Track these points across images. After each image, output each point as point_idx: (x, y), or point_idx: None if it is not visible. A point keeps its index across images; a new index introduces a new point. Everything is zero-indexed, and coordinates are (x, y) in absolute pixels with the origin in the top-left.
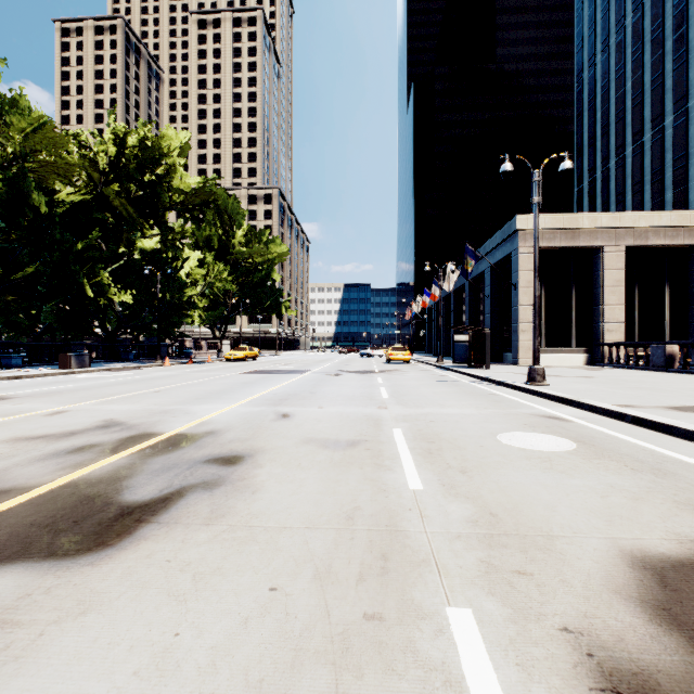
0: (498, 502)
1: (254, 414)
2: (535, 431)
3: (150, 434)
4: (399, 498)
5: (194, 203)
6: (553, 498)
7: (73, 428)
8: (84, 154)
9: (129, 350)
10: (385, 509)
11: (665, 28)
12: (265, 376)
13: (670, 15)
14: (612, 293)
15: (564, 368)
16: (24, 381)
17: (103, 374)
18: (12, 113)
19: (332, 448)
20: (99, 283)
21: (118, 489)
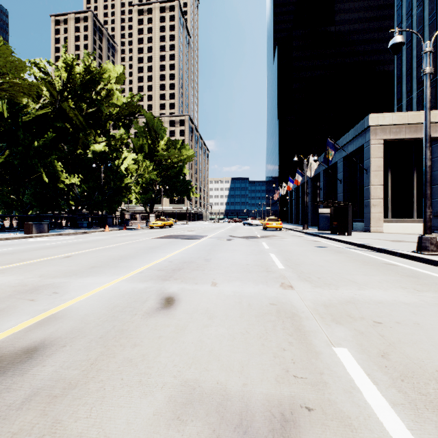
0: None
1: (131, 297)
2: None
3: None
4: None
5: (125, 115)
6: None
7: None
8: (44, 77)
9: (83, 220)
10: None
11: None
12: (171, 241)
13: None
14: None
15: (412, 234)
16: None
17: (52, 238)
18: None
19: None
20: (54, 171)
21: None
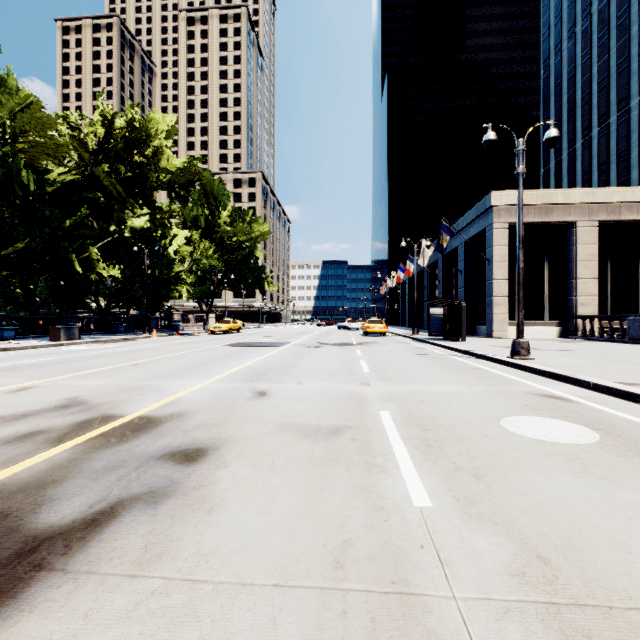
0: (541, 533)
1: (228, 392)
2: (540, 414)
3: (109, 416)
4: (403, 523)
5: (180, 182)
6: (614, 525)
7: (28, 409)
8: (73, 135)
9: (119, 323)
10: (387, 545)
11: (631, 14)
12: (245, 349)
13: (636, 1)
14: (585, 267)
15: (539, 340)
16: (10, 353)
17: (90, 346)
18: (1, 93)
19: (312, 438)
20: (88, 259)
21: (37, 503)
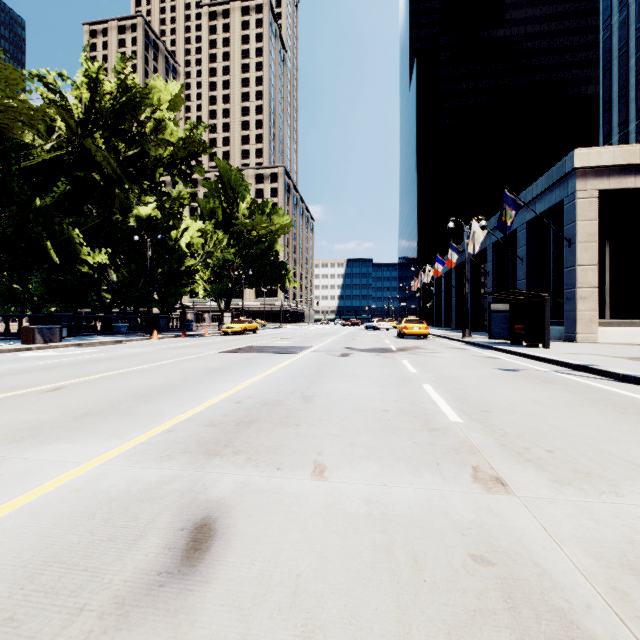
0: None
1: (107, 522)
2: None
3: None
4: None
5: (183, 158)
6: None
7: None
8: (54, 98)
9: (121, 323)
10: None
11: None
12: (249, 357)
13: None
14: None
15: None
16: None
17: (61, 351)
18: None
19: None
20: (70, 245)
21: None
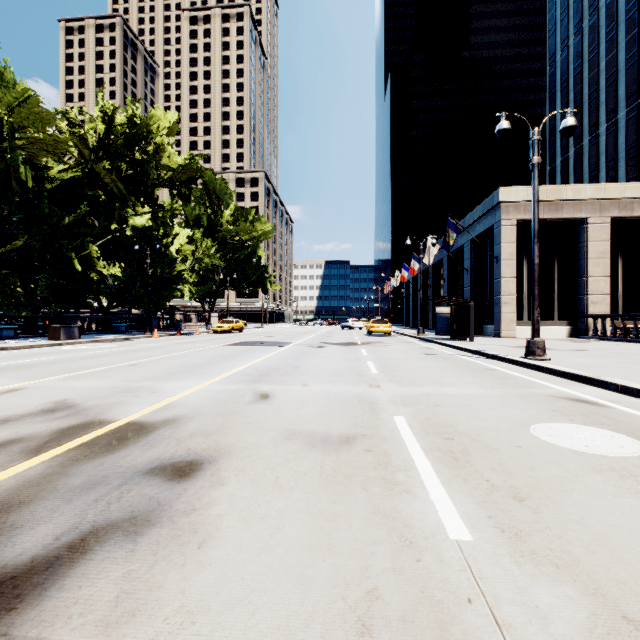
0: (617, 580)
1: (228, 394)
2: (572, 420)
3: (97, 422)
4: (440, 564)
5: (181, 180)
6: None
7: (11, 413)
8: (73, 131)
9: (121, 323)
10: (424, 598)
11: (639, 7)
12: (248, 348)
13: None
14: (596, 265)
15: (549, 340)
16: (7, 352)
17: (89, 346)
18: None
19: (321, 448)
20: (88, 257)
21: None
